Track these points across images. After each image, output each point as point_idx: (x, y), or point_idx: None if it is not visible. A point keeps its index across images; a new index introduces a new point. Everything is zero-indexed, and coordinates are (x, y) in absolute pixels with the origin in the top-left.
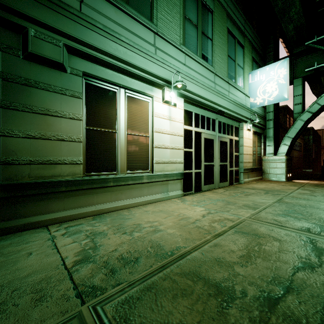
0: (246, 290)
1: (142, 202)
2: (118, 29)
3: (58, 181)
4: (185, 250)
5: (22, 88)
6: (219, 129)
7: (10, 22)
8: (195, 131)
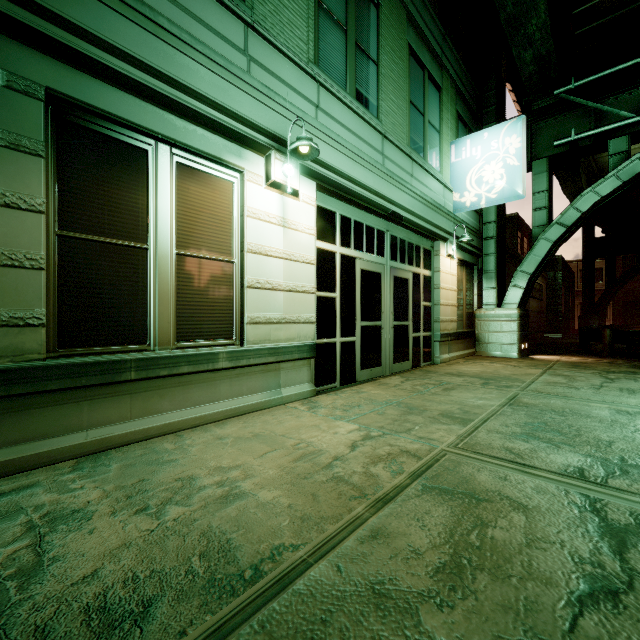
0: None
1: (216, 415)
2: None
3: None
4: (293, 558)
5: None
6: (392, 252)
7: None
8: (342, 254)
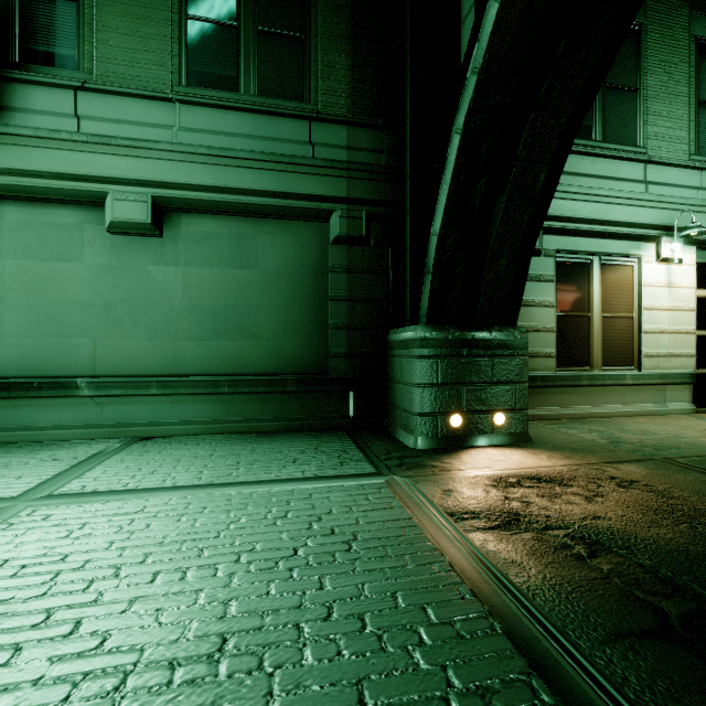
0: None
1: (624, 413)
2: (595, 183)
3: (534, 375)
4: None
5: None
6: None
7: None
8: None
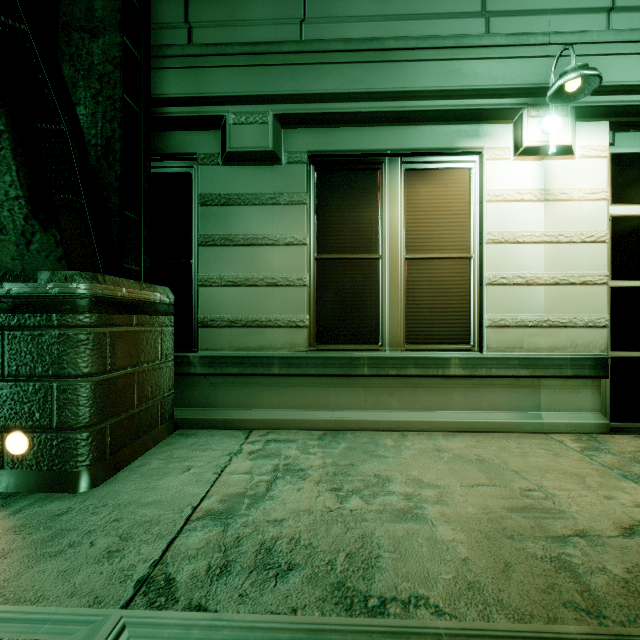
0: None
1: (446, 424)
2: (377, 29)
3: (268, 356)
4: (427, 621)
5: (222, 211)
6: None
7: (206, 118)
8: None
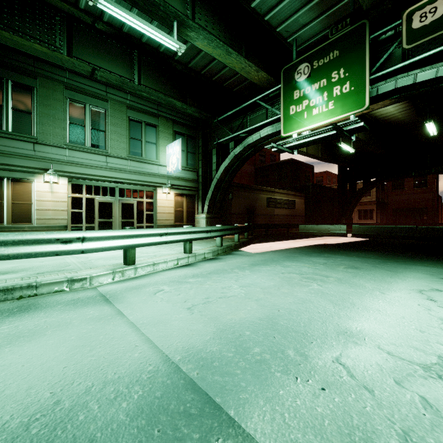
0: None
1: None
2: (1, 148)
3: None
4: None
5: None
6: (121, 194)
7: None
8: (87, 197)
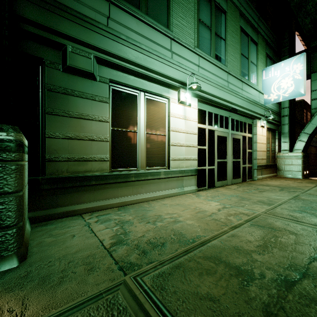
0: (264, 273)
1: (160, 196)
2: (139, 38)
3: (89, 176)
4: (204, 238)
5: (62, 97)
6: (232, 126)
7: (53, 42)
8: (209, 129)
